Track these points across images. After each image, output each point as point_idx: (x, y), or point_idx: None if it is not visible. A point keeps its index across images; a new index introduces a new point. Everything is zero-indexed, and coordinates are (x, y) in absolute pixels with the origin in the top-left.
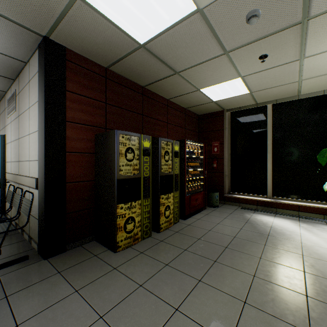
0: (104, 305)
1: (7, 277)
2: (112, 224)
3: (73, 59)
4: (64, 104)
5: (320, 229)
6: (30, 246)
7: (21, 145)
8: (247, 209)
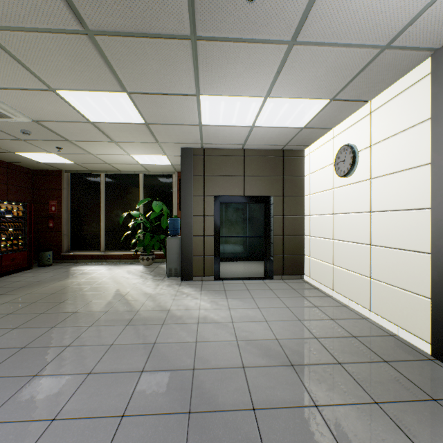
0: None
1: None
2: None
3: None
4: None
5: (120, 267)
6: None
7: None
8: (81, 264)
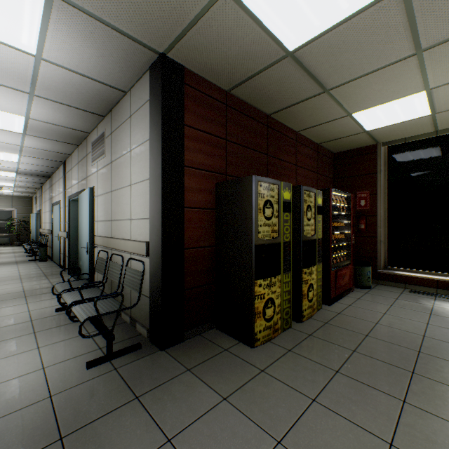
0: (275, 424)
1: (126, 371)
2: (247, 307)
3: (190, 82)
4: (181, 144)
5: None
6: (135, 330)
7: (116, 199)
8: (420, 294)
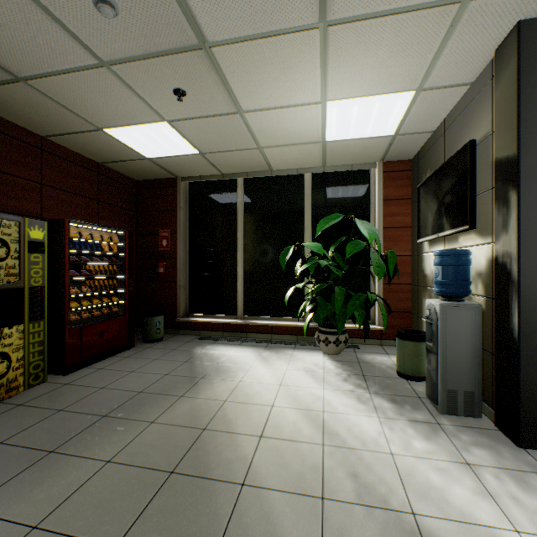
0: None
1: None
2: None
3: None
4: None
5: (281, 356)
6: None
7: None
8: (206, 339)
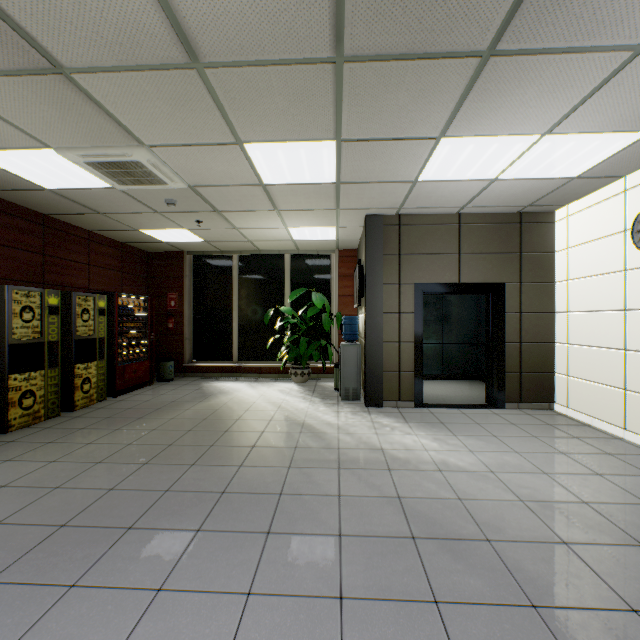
0: (9, 456)
1: None
2: (1, 400)
3: None
4: None
5: (265, 385)
6: None
7: None
8: (209, 379)
